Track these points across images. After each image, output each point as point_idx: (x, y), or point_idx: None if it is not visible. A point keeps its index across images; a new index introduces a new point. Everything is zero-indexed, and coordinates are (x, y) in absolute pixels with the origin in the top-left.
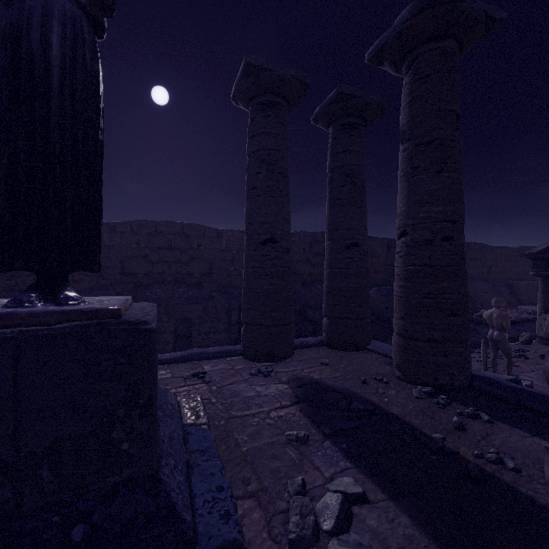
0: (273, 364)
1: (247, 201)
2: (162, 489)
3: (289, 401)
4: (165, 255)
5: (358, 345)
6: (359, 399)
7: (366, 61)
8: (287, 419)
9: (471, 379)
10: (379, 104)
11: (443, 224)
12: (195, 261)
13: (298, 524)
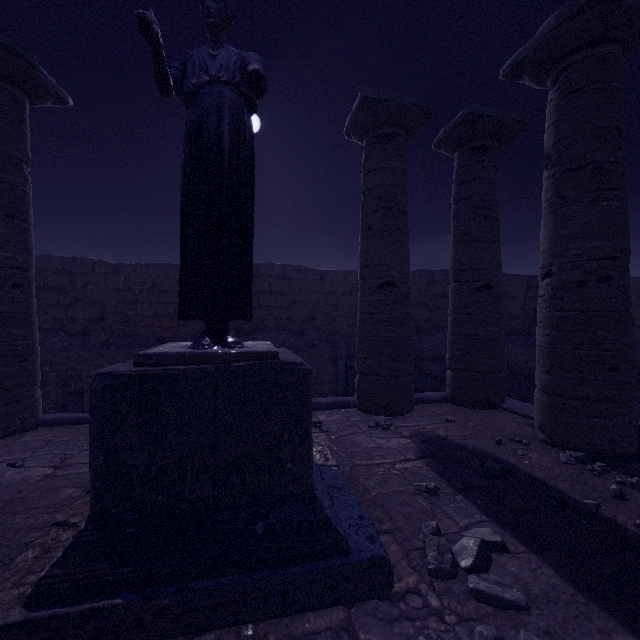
0: (391, 418)
1: (362, 242)
2: (318, 505)
3: (414, 455)
4: (266, 299)
5: (490, 402)
6: (494, 459)
7: (501, 77)
8: (414, 471)
9: (638, 447)
10: (517, 121)
11: (599, 262)
12: (296, 305)
13: (437, 558)
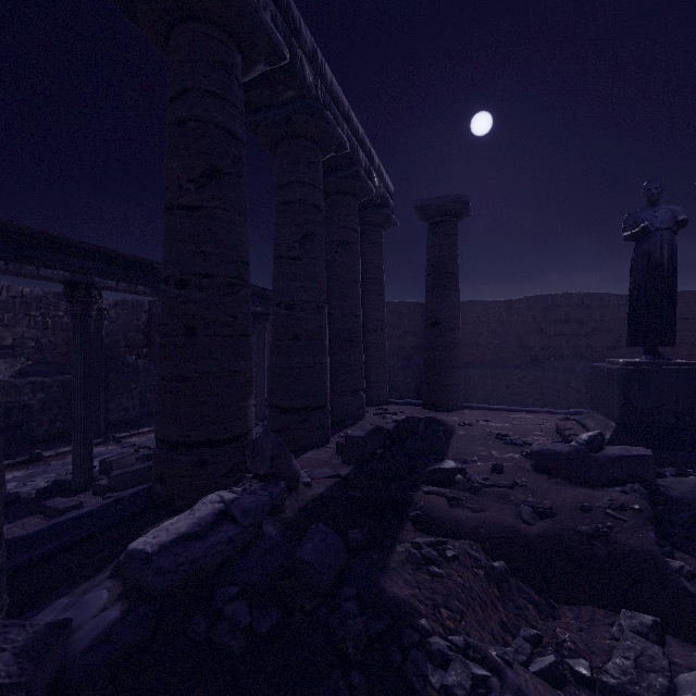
0: None
1: None
2: None
3: None
4: (561, 328)
5: None
6: None
7: None
8: None
9: None
10: None
11: None
12: (596, 333)
13: None
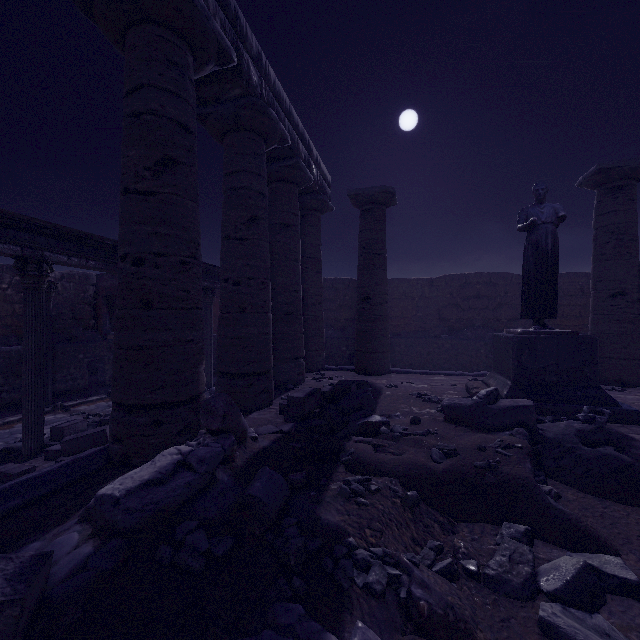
0: (623, 388)
1: (594, 264)
2: (603, 390)
3: None
4: (473, 303)
5: None
6: None
7: None
8: None
9: None
10: None
11: None
12: (502, 307)
13: None
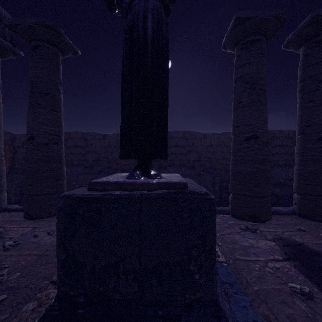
0: (255, 223)
1: (234, 111)
2: (222, 315)
3: (280, 256)
4: (174, 150)
5: None
6: None
7: None
8: (284, 271)
9: None
10: None
11: None
12: (190, 153)
13: None
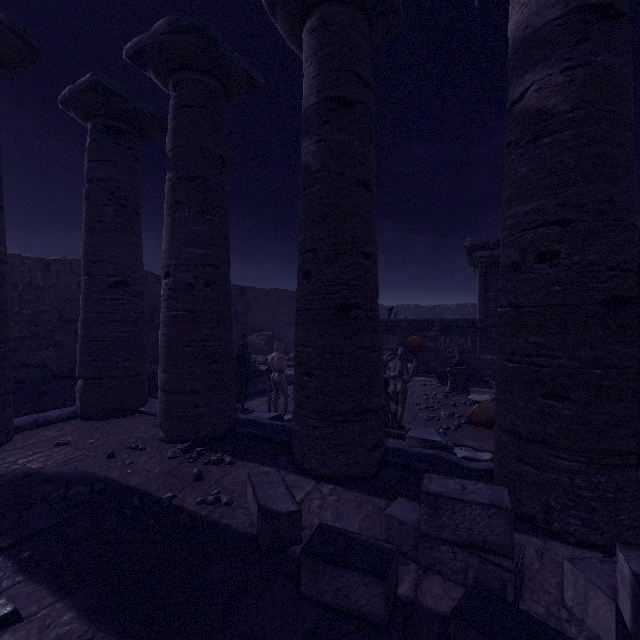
0: None
1: None
2: None
3: None
4: None
5: (127, 409)
6: (92, 480)
7: (125, 57)
8: None
9: (235, 424)
10: (156, 118)
11: (205, 268)
12: None
13: None
